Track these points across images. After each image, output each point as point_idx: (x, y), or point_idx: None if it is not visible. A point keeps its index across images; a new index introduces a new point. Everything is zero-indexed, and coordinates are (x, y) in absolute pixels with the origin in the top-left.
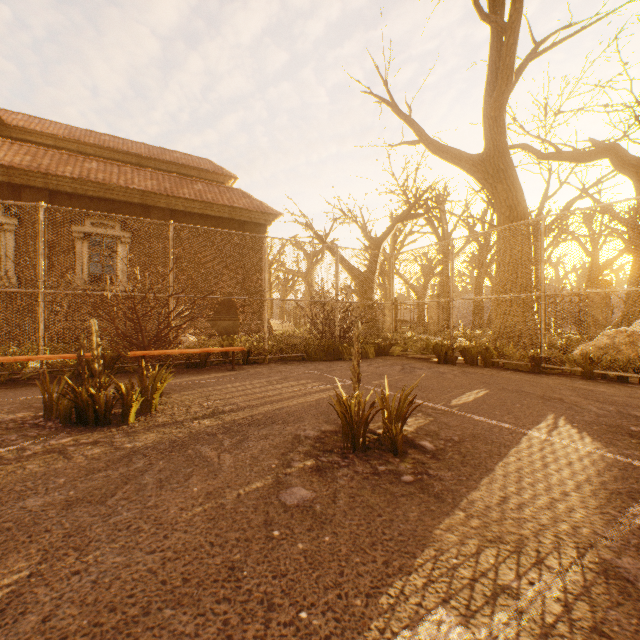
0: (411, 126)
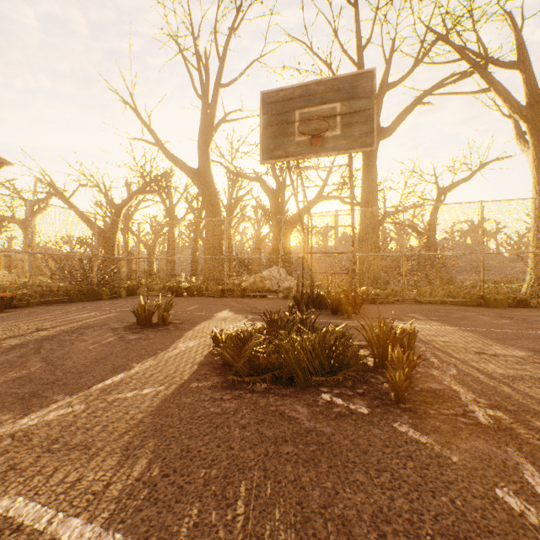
0: (151, 133)
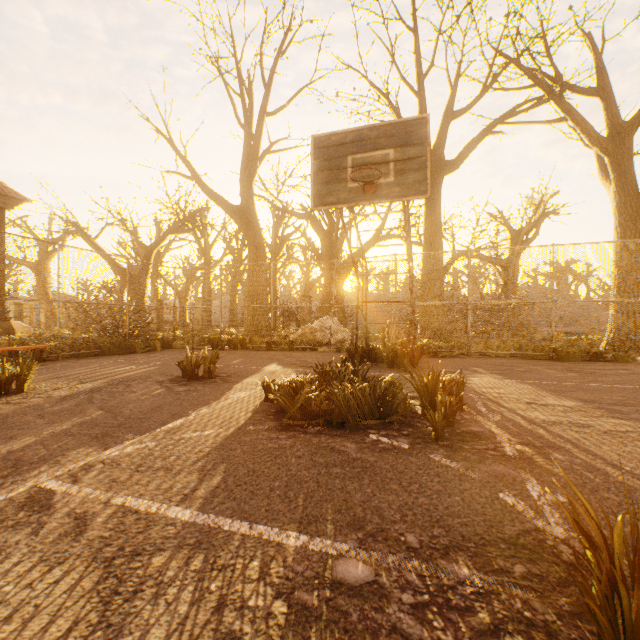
0: (188, 166)
